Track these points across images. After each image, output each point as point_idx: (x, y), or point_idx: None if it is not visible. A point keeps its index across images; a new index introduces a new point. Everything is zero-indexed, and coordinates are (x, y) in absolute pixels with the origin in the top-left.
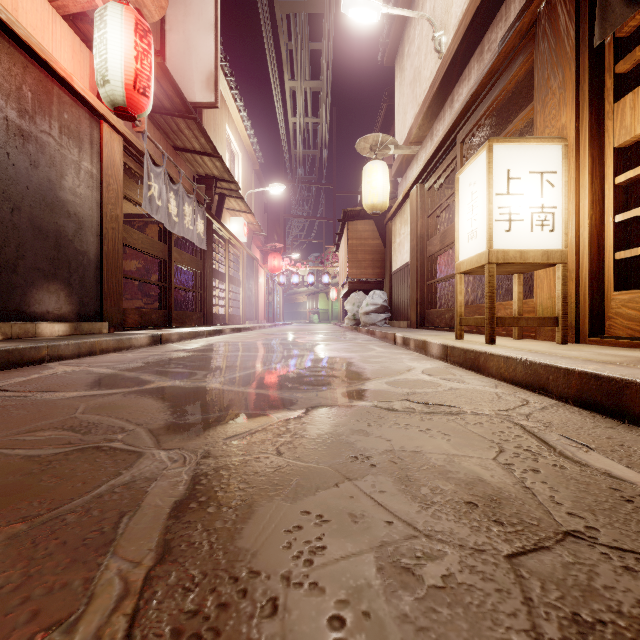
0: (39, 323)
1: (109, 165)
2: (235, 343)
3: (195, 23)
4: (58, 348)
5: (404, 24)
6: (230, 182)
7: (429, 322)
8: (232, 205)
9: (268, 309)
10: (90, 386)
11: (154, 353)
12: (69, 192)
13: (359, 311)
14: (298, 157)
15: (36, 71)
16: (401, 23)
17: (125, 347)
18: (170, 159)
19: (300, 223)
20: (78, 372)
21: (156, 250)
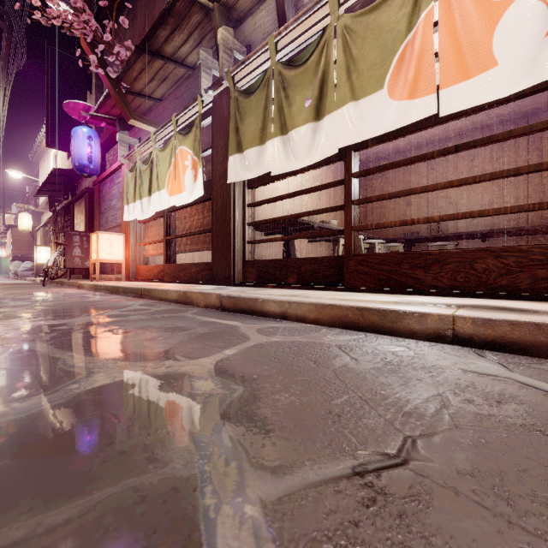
0: None
1: None
2: None
3: None
4: None
5: (41, 157)
6: None
7: None
8: None
9: None
10: None
11: None
12: None
13: (18, 270)
14: None
15: None
16: (40, 157)
17: None
18: None
19: None
20: None
21: None
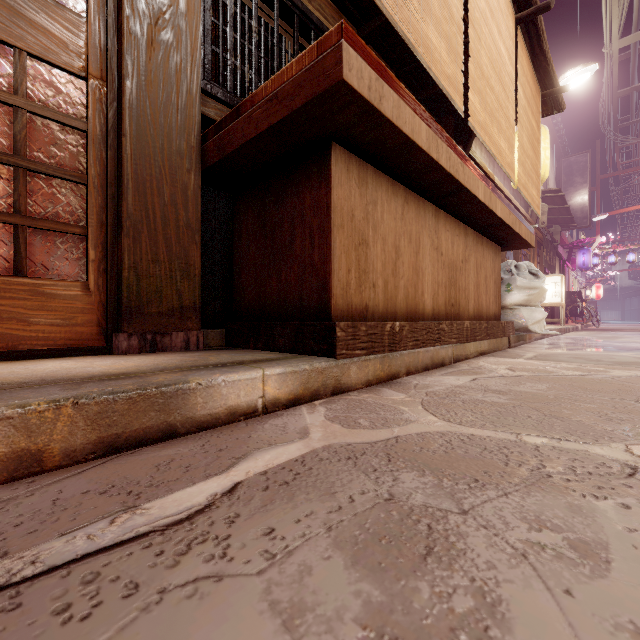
0: None
1: None
2: None
3: None
4: None
5: None
6: None
7: None
8: None
9: None
10: None
11: None
12: None
13: None
14: None
15: None
16: None
17: None
18: None
19: None
20: None
21: None
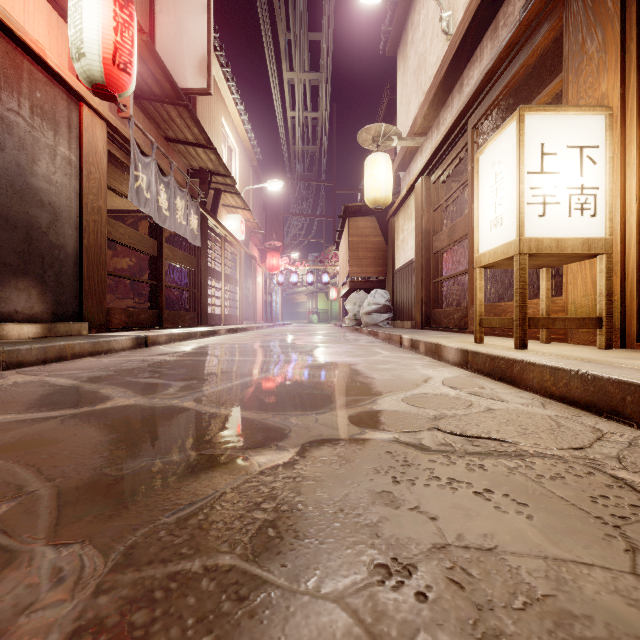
0: (4, 324)
1: (90, 152)
2: (228, 345)
3: (187, 4)
4: (17, 353)
5: (408, 10)
6: (226, 176)
7: (435, 322)
8: (228, 201)
9: (266, 309)
10: (28, 405)
11: (134, 358)
12: (42, 179)
13: (360, 311)
14: (297, 153)
15: (2, 41)
16: (404, 9)
17: (103, 351)
18: (160, 149)
19: (299, 222)
20: (29, 384)
21: (145, 246)
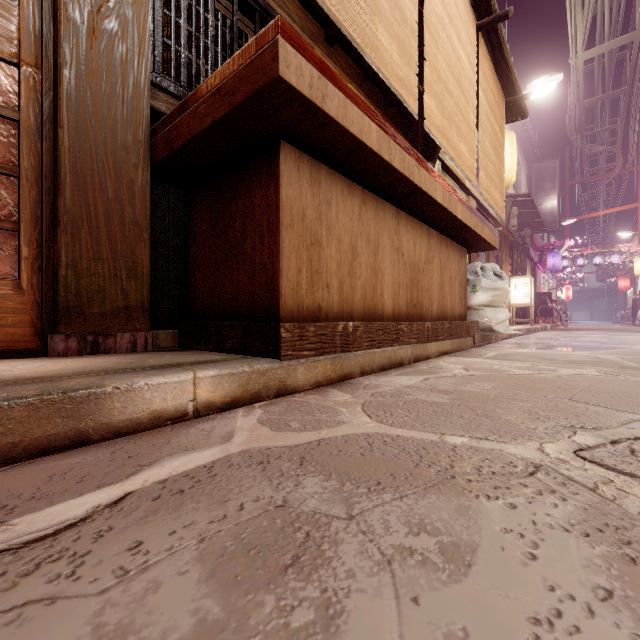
0: None
1: None
2: None
3: None
4: None
5: None
6: None
7: None
8: None
9: None
10: None
11: None
12: None
13: None
14: None
15: None
16: None
17: None
18: None
19: None
20: None
21: None
